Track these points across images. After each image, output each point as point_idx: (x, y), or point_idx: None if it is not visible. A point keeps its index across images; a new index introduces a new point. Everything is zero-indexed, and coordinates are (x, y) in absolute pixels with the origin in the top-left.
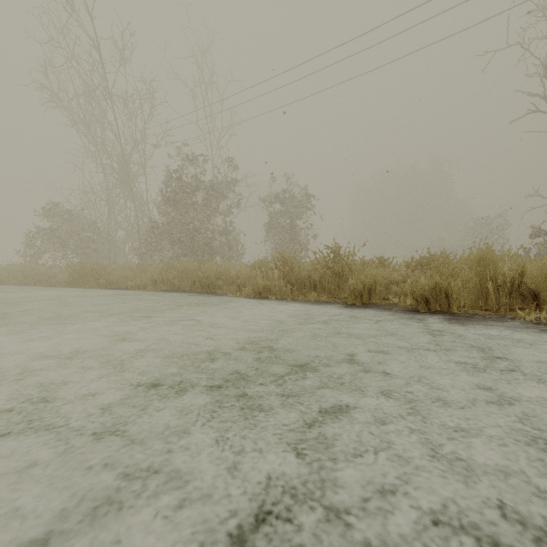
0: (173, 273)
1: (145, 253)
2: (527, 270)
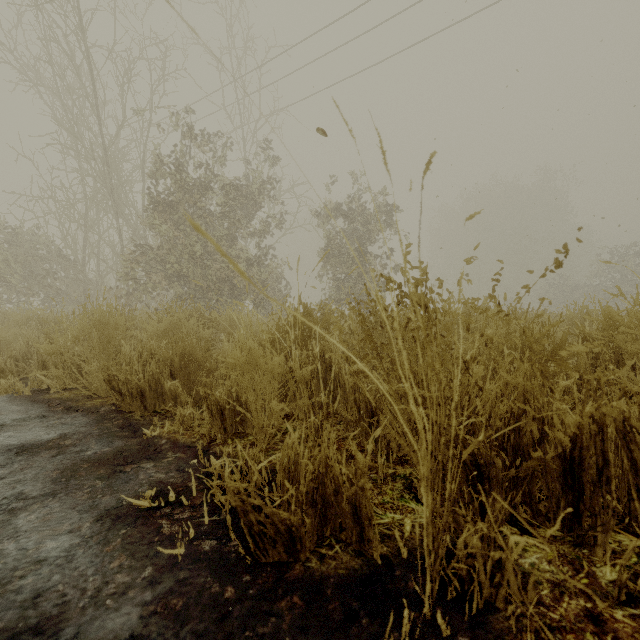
0: (43, 347)
1: (131, 294)
2: None
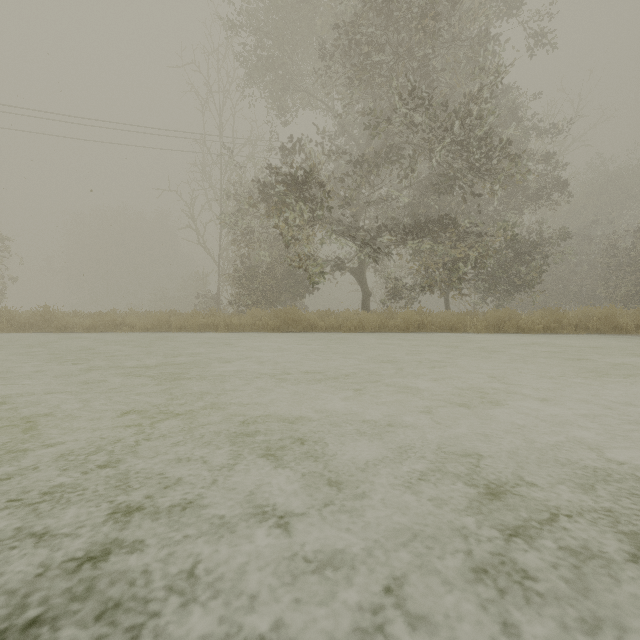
0: None
1: None
2: (126, 318)
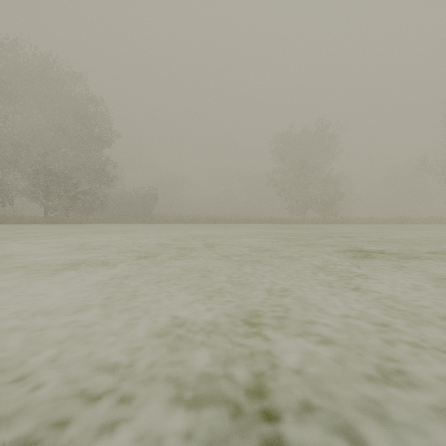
0: None
1: None
2: None
